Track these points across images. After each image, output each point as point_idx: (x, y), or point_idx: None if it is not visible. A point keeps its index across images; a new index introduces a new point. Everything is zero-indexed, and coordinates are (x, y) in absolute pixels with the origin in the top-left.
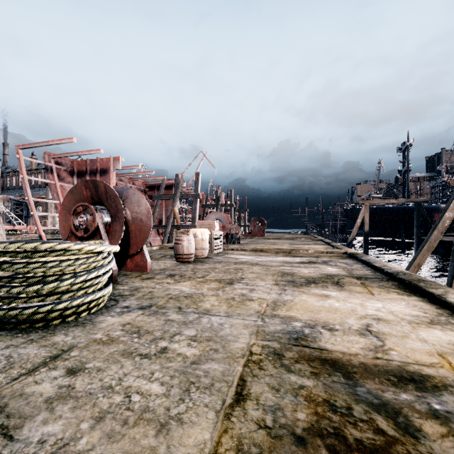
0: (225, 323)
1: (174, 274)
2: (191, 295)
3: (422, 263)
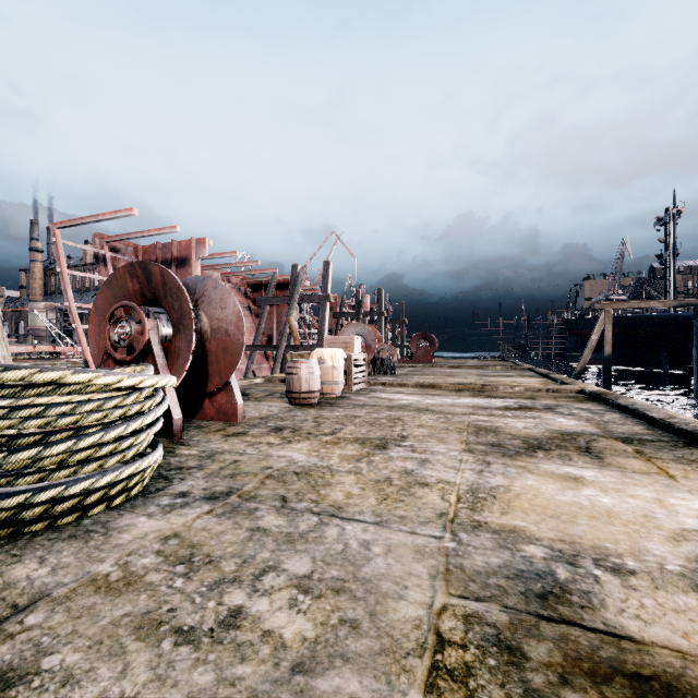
0: (374, 543)
1: (283, 426)
2: (309, 470)
3: None
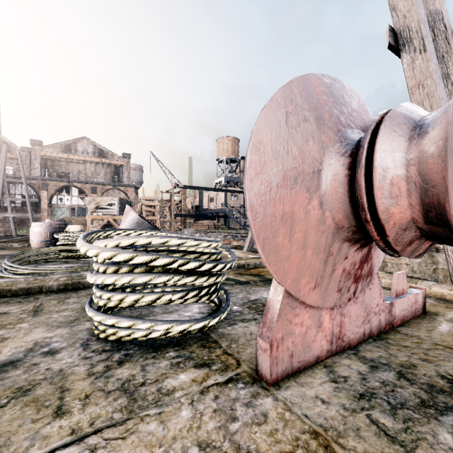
0: None
1: None
2: None
3: None
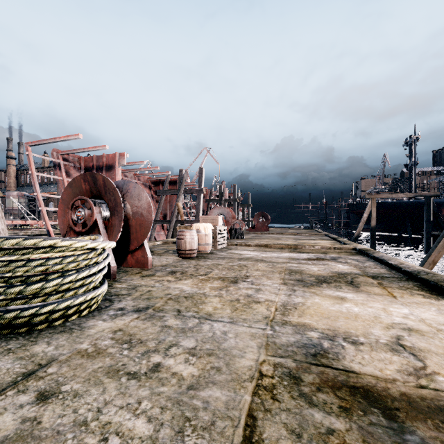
0: (229, 332)
1: (176, 270)
2: (192, 295)
3: (437, 260)
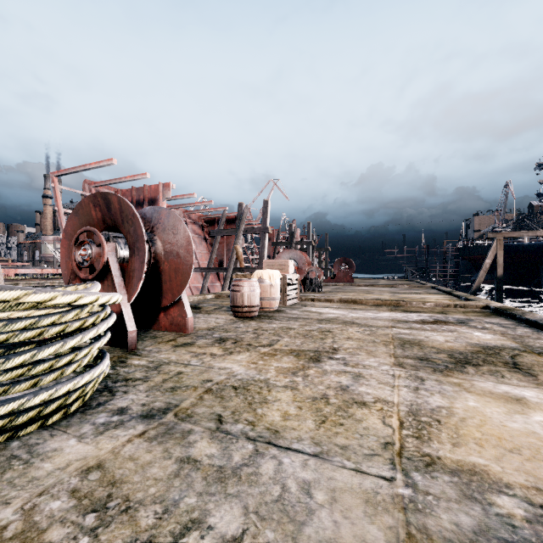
0: (315, 486)
1: (226, 337)
2: (247, 385)
3: None
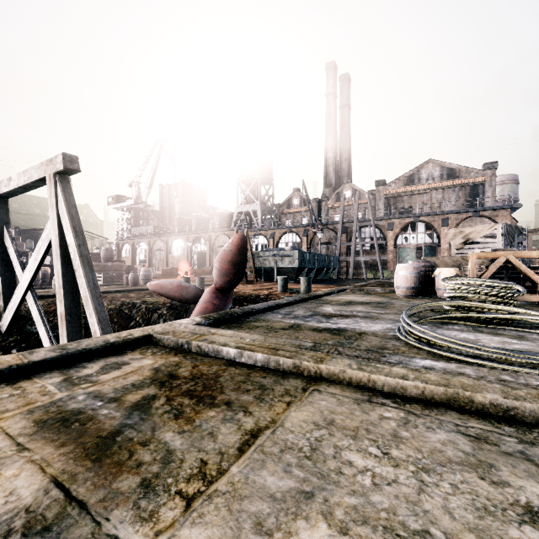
0: None
1: None
2: None
3: None
